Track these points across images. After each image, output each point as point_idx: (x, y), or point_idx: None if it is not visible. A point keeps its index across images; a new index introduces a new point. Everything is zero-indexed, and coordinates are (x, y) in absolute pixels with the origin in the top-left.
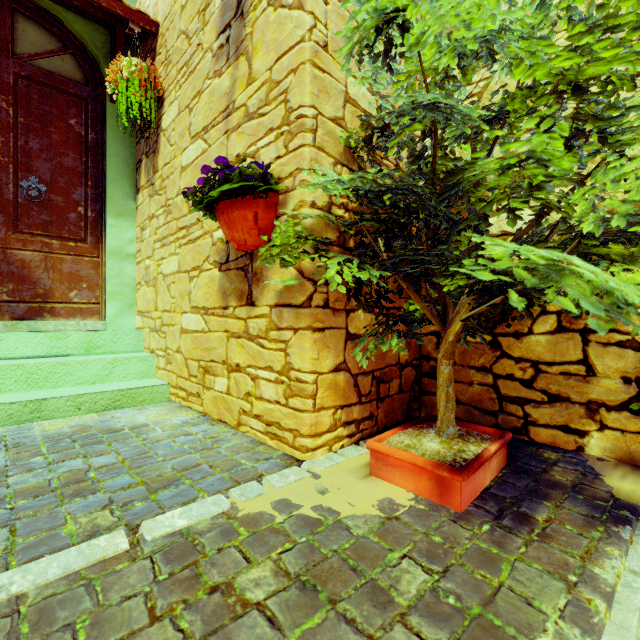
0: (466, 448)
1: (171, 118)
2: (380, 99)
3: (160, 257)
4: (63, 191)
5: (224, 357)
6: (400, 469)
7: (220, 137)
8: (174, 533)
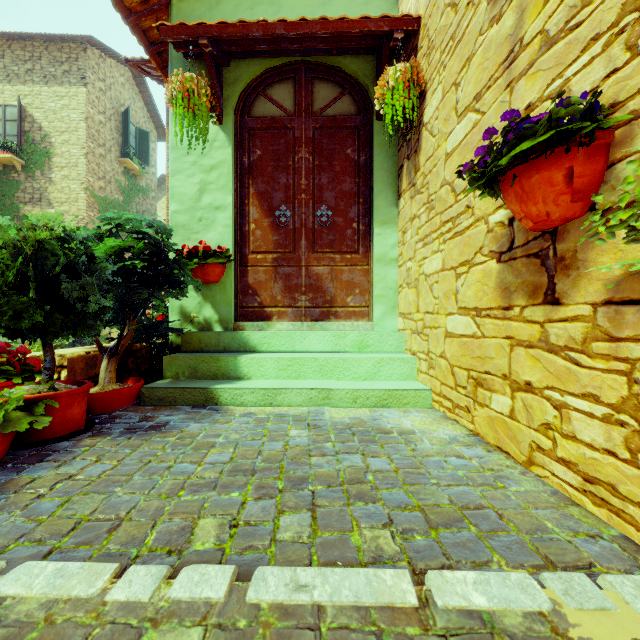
0: None
1: (434, 107)
2: None
3: (421, 257)
4: (342, 212)
5: (505, 370)
6: None
7: (499, 96)
8: (471, 612)
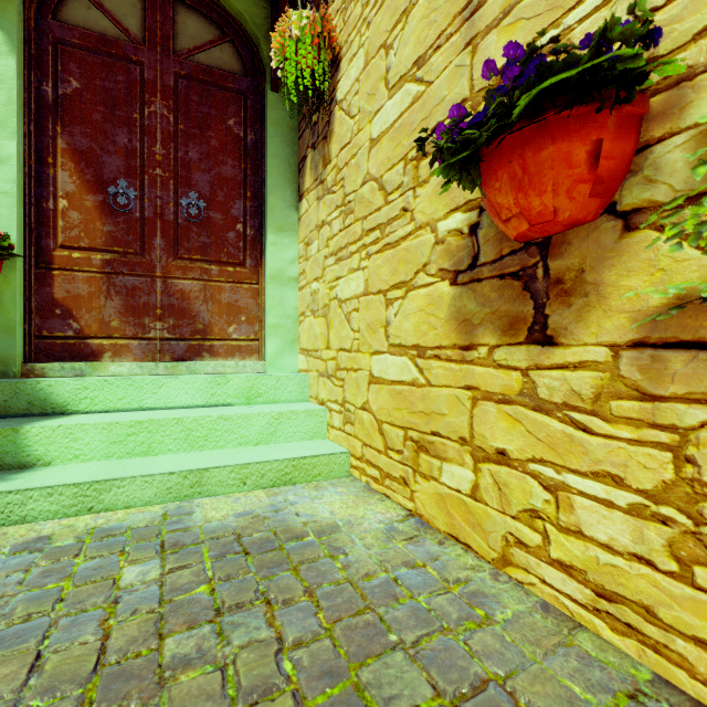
0: None
1: (352, 79)
2: None
3: (334, 276)
4: (222, 206)
5: (464, 432)
6: None
7: (454, 58)
8: None
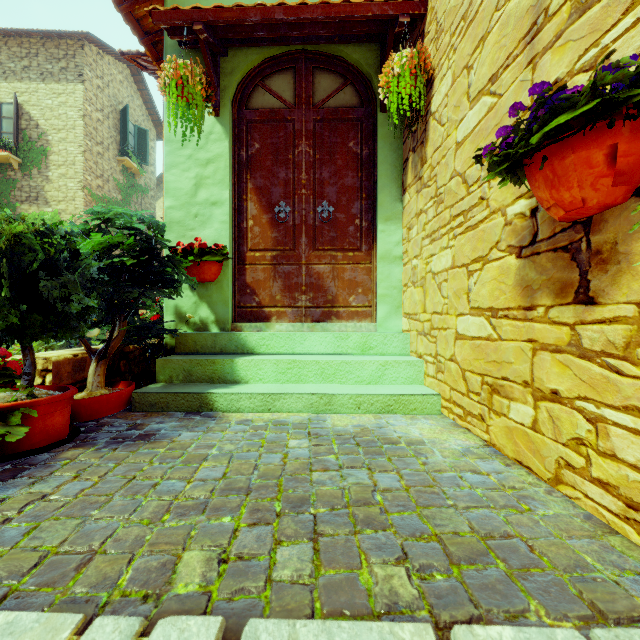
0: None
1: (442, 94)
2: None
3: (429, 254)
4: (344, 208)
5: (526, 376)
6: None
7: (518, 75)
8: None
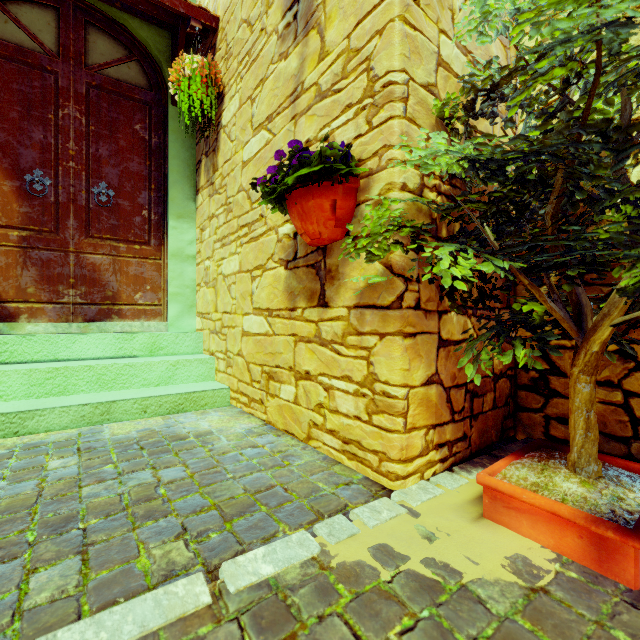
0: (622, 494)
1: (232, 113)
2: (473, 62)
3: (220, 257)
4: (129, 195)
5: (291, 363)
6: (530, 516)
7: (286, 124)
8: (260, 584)
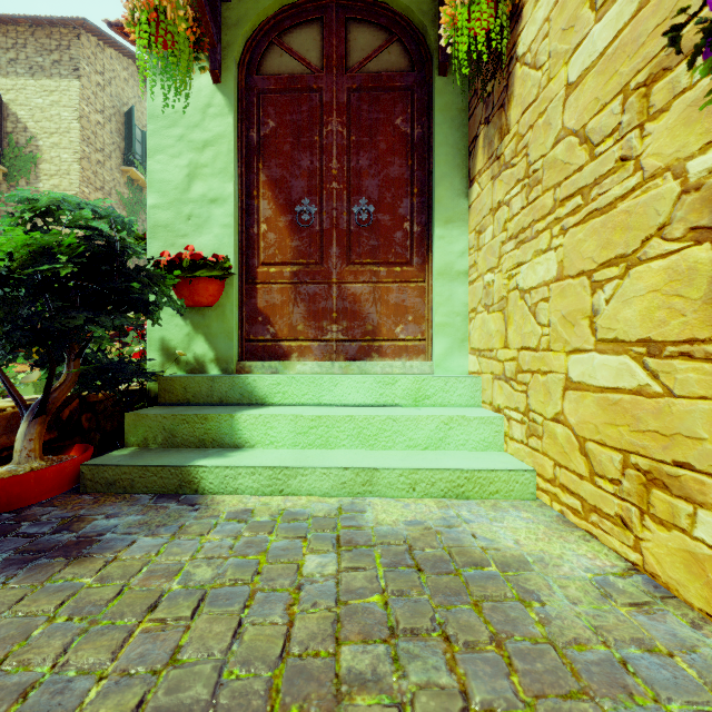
0: None
1: (539, 21)
2: None
3: (513, 263)
4: (389, 208)
5: None
6: None
7: None
8: None
